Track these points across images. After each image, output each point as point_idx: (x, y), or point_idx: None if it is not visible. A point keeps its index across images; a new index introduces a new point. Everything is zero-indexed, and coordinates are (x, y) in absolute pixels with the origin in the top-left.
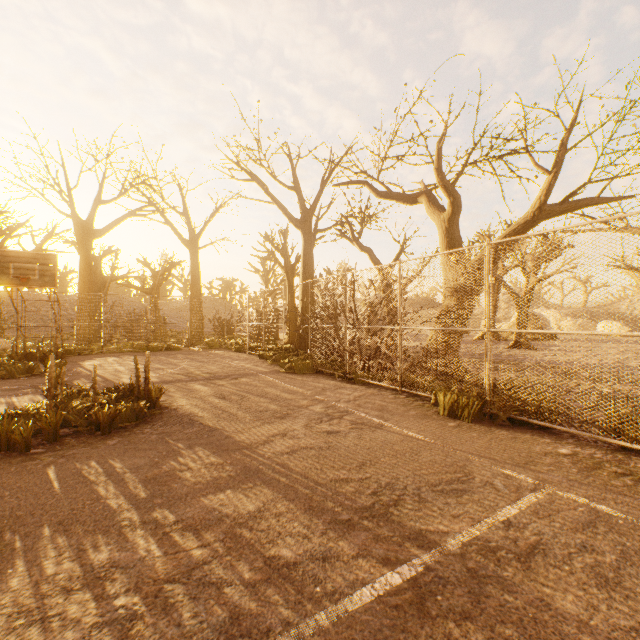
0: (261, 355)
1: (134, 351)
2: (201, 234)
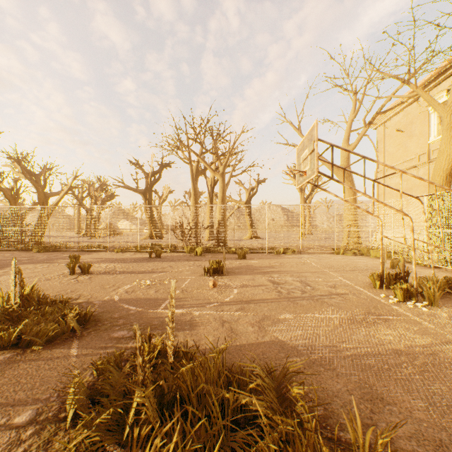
0: None
1: None
2: None
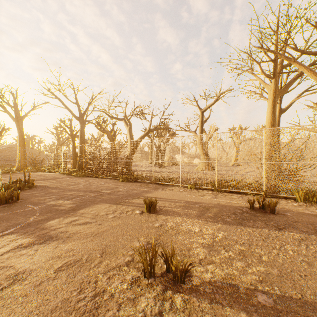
0: (62, 172)
1: None
2: (25, 117)
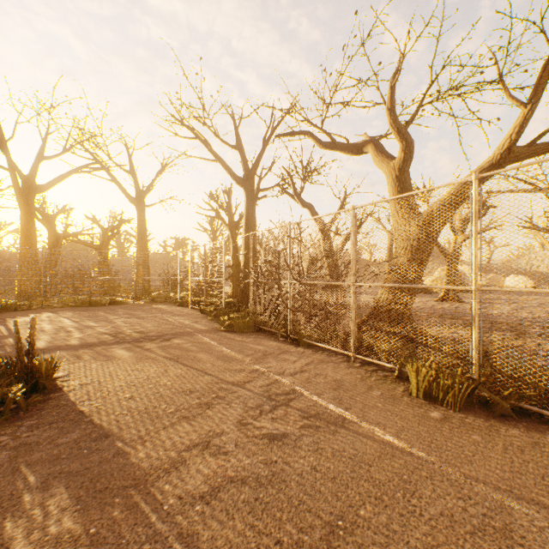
0: (202, 310)
1: (76, 306)
2: (147, 192)
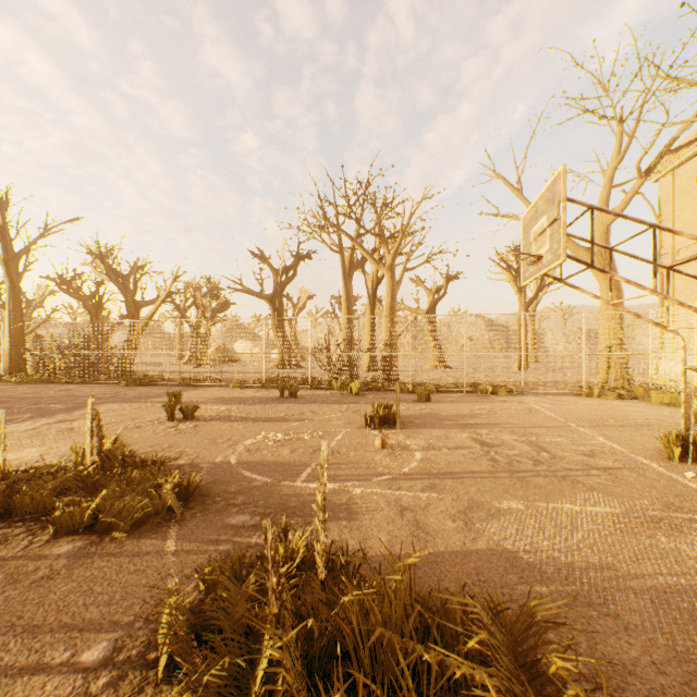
0: None
1: None
2: None
